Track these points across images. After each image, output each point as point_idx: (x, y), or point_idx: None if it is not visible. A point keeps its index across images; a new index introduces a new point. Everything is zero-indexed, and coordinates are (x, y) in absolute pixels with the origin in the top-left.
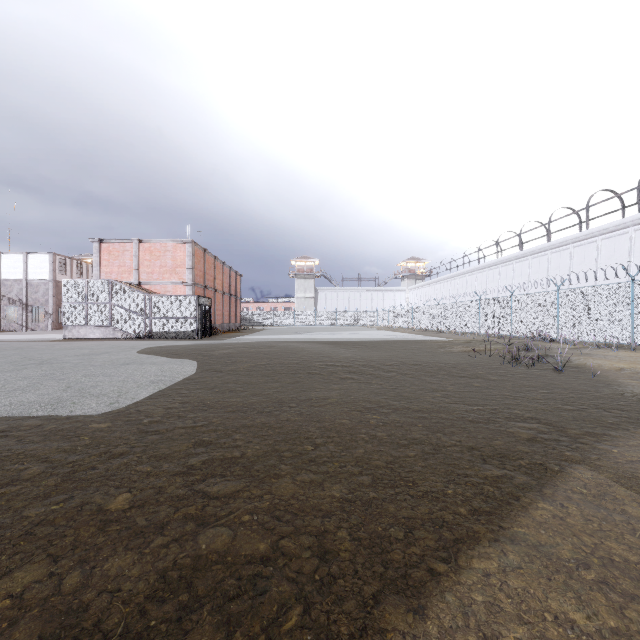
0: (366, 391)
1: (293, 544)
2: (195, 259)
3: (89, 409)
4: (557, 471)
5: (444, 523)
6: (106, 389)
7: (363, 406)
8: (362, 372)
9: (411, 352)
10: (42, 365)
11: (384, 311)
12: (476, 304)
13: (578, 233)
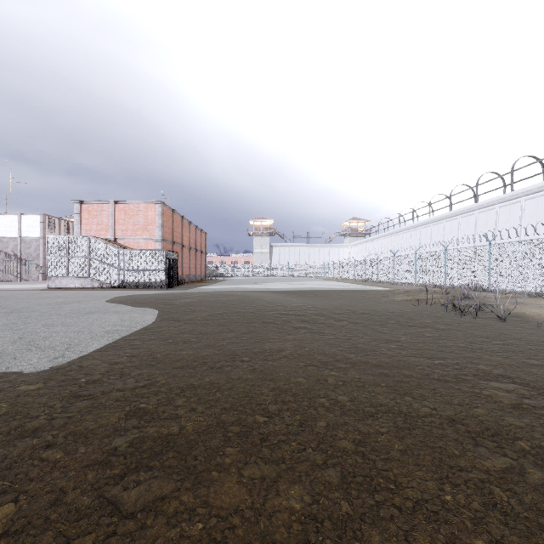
0: (320, 342)
1: None
2: (164, 218)
3: (27, 365)
4: None
5: None
6: (57, 341)
7: (319, 360)
8: (314, 321)
9: (357, 301)
10: (10, 314)
11: (330, 264)
12: (412, 258)
13: (503, 194)
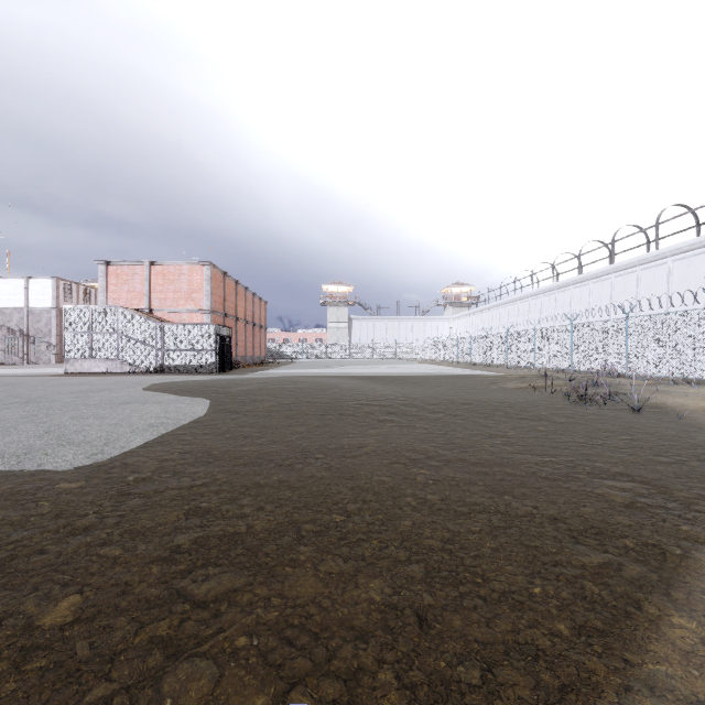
0: (409, 437)
1: (309, 696)
2: (214, 283)
3: (63, 462)
4: (680, 557)
5: (539, 653)
6: (92, 435)
7: (407, 457)
8: (404, 413)
9: (459, 389)
10: (27, 404)
11: (426, 342)
12: (530, 334)
13: (646, 254)
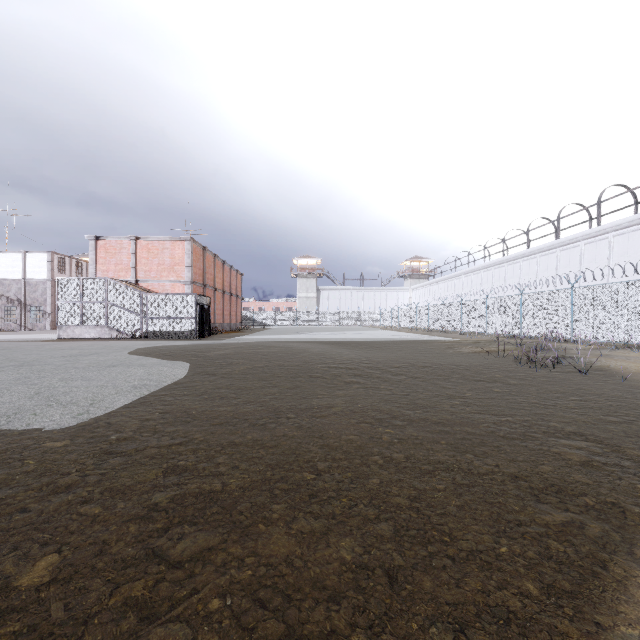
0: (374, 398)
1: None
2: (194, 257)
3: (50, 422)
4: (639, 515)
5: (510, 616)
6: (79, 396)
7: (373, 417)
8: (368, 375)
9: (418, 353)
10: (21, 367)
11: (387, 311)
12: (483, 303)
13: (589, 230)
